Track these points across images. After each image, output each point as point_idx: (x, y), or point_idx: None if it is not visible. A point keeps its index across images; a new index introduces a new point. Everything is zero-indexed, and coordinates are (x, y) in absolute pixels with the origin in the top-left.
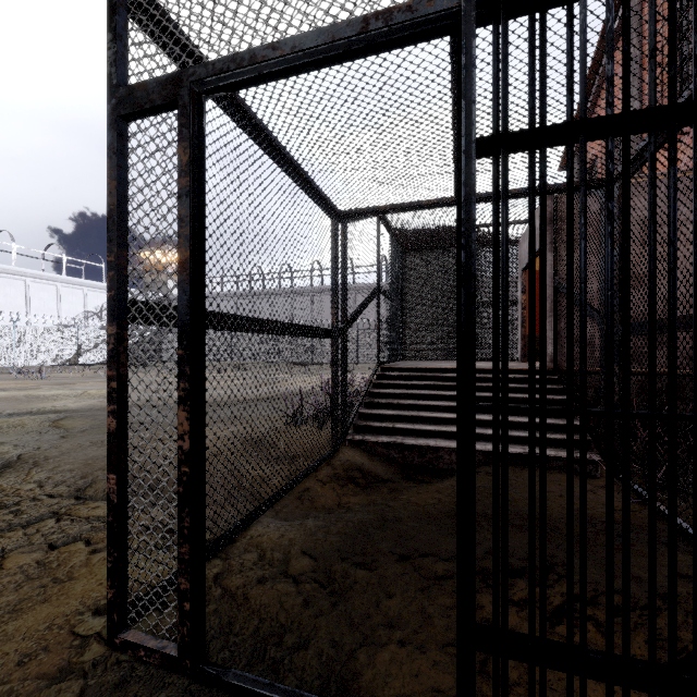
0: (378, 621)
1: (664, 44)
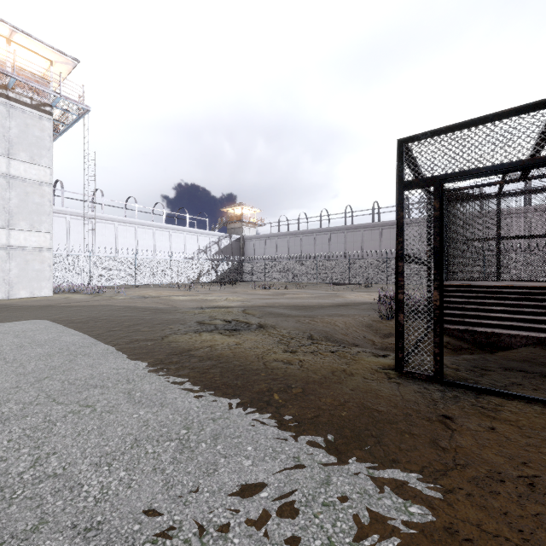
0: (508, 382)
1: None
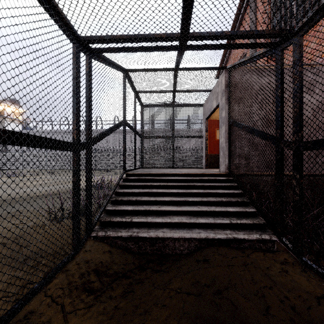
0: None
1: (269, 12)
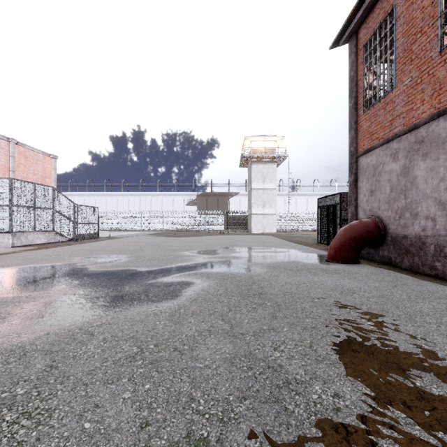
0: None
1: None
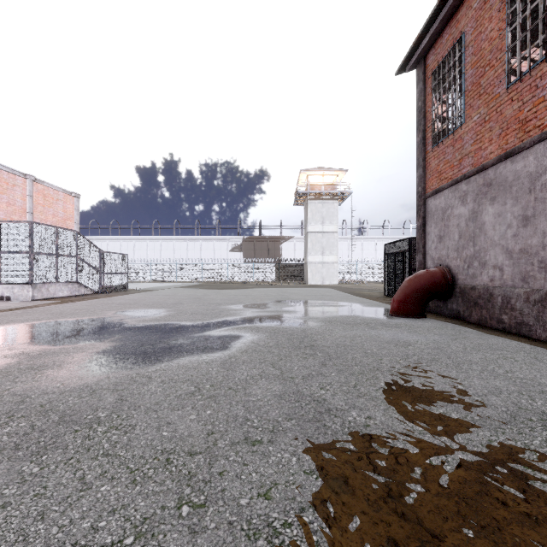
0: None
1: None
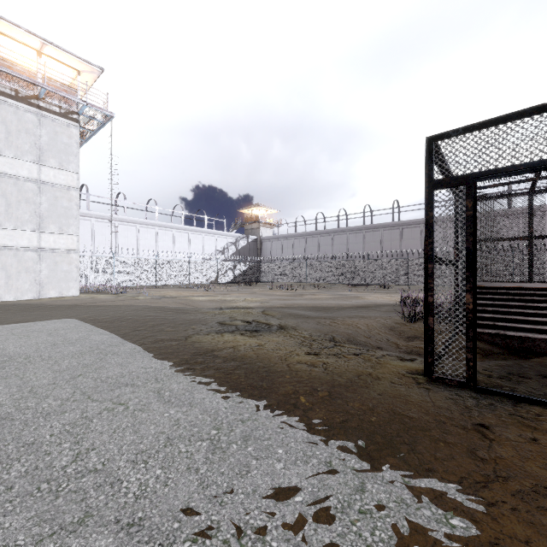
0: None
1: None
